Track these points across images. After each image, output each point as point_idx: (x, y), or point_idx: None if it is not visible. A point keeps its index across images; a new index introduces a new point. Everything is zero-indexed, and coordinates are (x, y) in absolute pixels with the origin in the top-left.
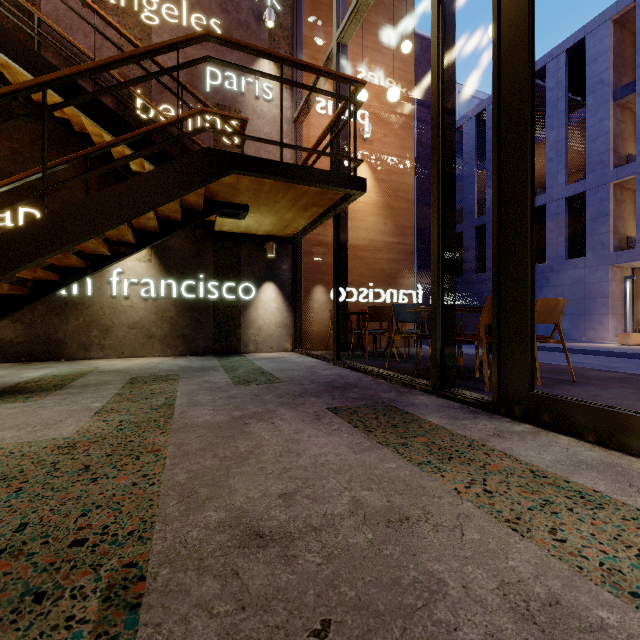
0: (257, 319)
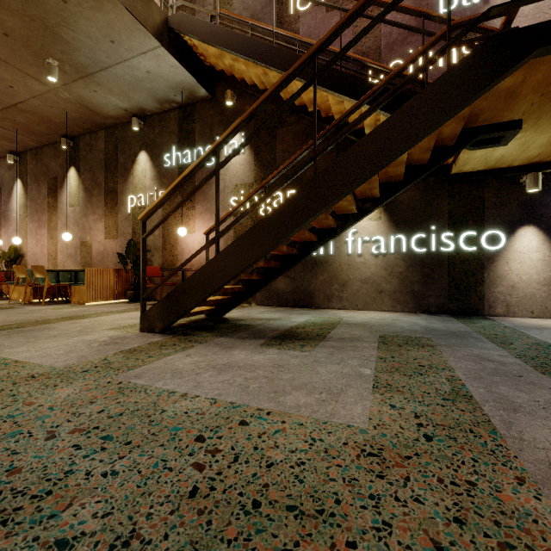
0: (508, 274)
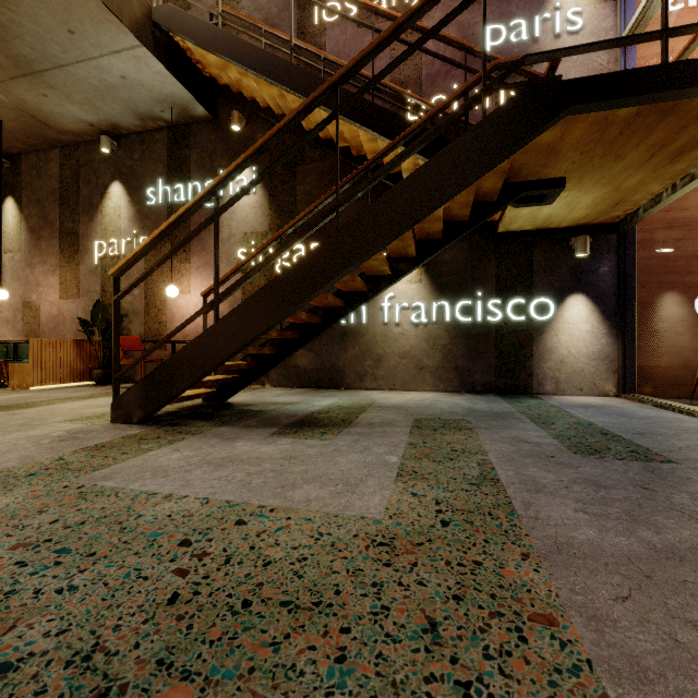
0: (557, 347)
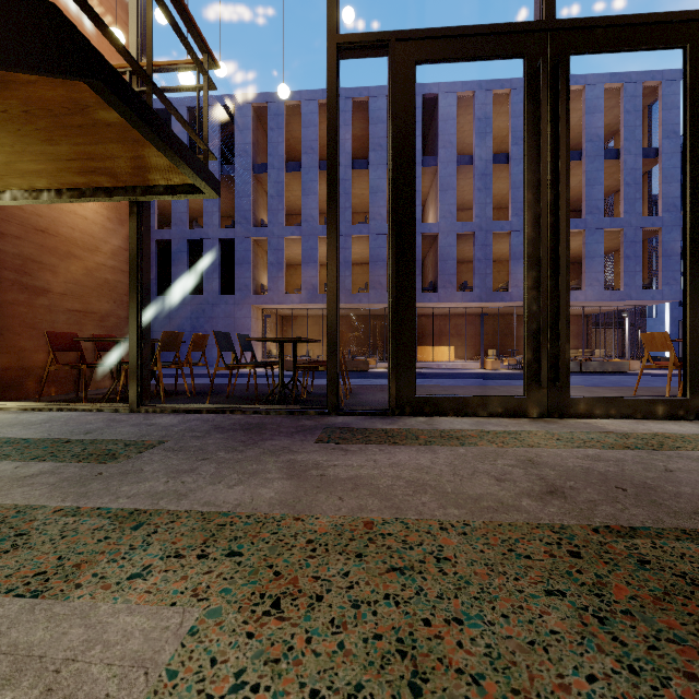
0: None
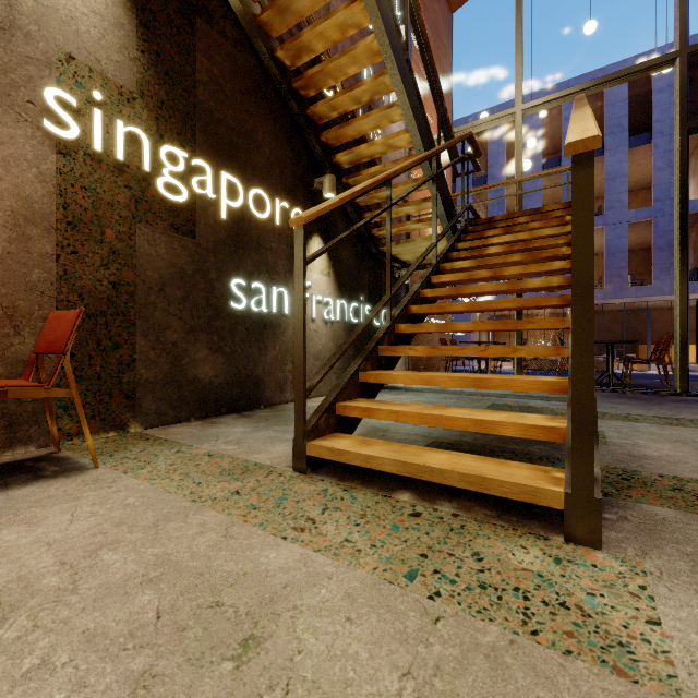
0: None
